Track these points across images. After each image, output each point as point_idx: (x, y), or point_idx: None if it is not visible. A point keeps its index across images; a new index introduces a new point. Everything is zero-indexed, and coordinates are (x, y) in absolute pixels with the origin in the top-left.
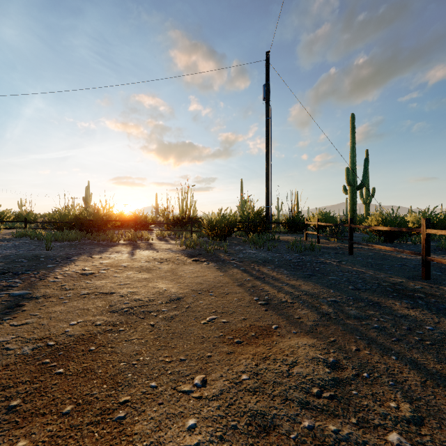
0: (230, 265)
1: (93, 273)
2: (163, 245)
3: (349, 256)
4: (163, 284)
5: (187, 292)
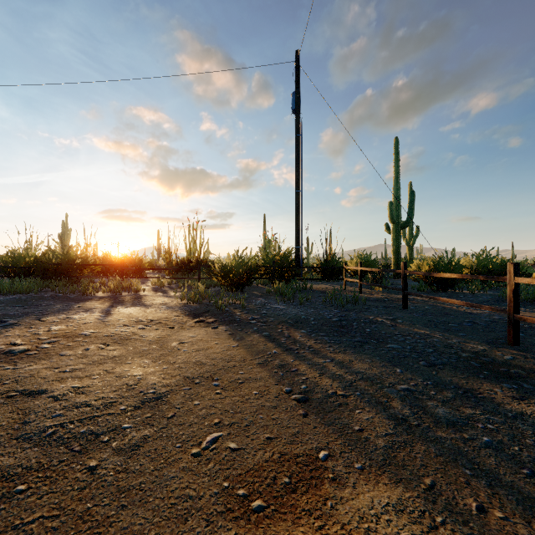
0: (248, 329)
1: (26, 350)
2: (157, 299)
3: (403, 311)
4: (139, 368)
5: (176, 382)
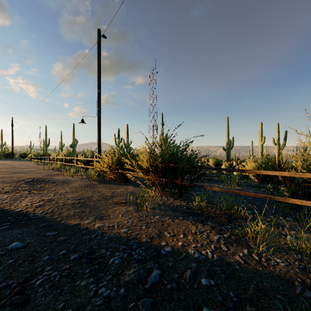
0: (3, 160)
1: None
2: None
3: (25, 160)
4: None
5: None
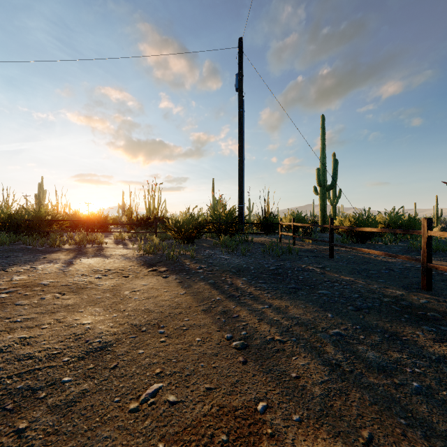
0: (195, 277)
1: None
2: (117, 250)
3: (330, 260)
4: (89, 316)
5: (123, 330)
